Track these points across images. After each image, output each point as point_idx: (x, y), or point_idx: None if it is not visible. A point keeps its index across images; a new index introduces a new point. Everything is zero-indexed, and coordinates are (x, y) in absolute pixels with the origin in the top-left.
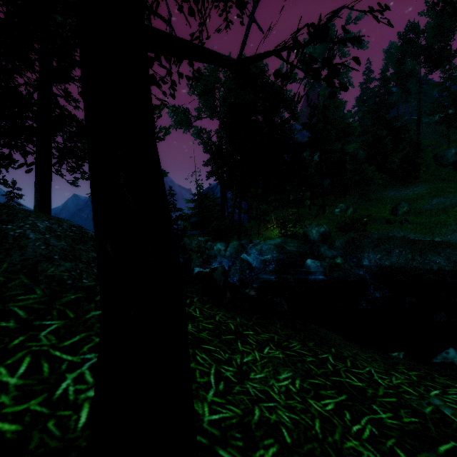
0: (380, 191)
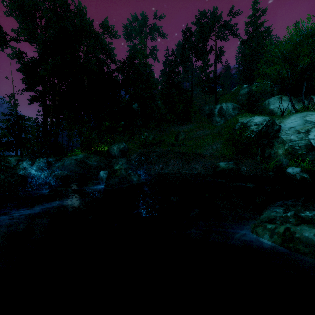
0: (171, 127)
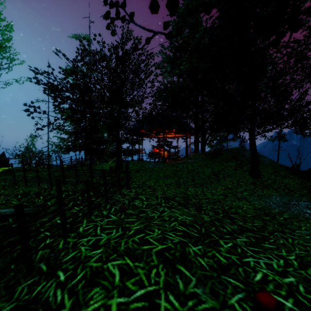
0: None
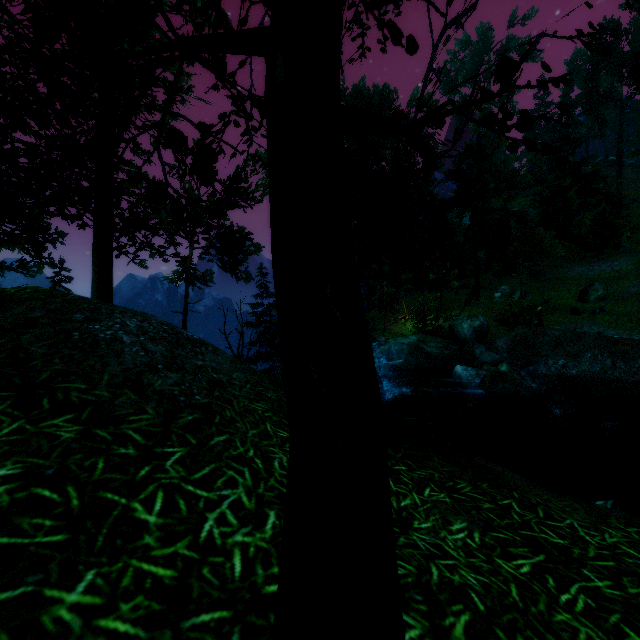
0: (562, 267)
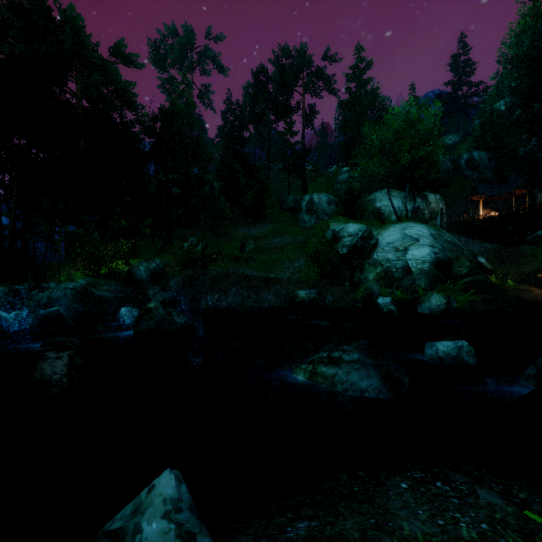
0: (234, 228)
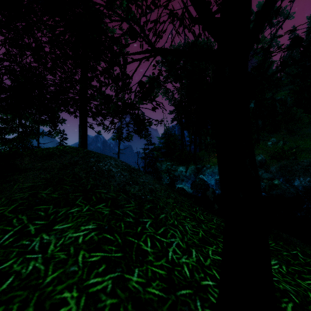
0: (306, 128)
